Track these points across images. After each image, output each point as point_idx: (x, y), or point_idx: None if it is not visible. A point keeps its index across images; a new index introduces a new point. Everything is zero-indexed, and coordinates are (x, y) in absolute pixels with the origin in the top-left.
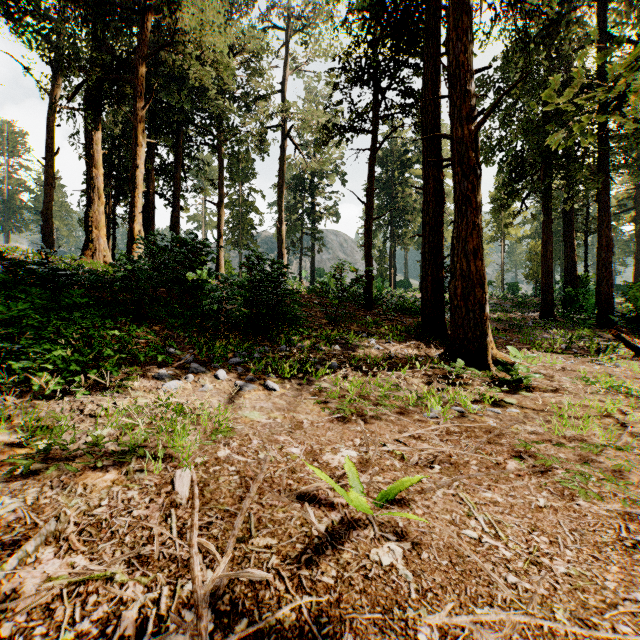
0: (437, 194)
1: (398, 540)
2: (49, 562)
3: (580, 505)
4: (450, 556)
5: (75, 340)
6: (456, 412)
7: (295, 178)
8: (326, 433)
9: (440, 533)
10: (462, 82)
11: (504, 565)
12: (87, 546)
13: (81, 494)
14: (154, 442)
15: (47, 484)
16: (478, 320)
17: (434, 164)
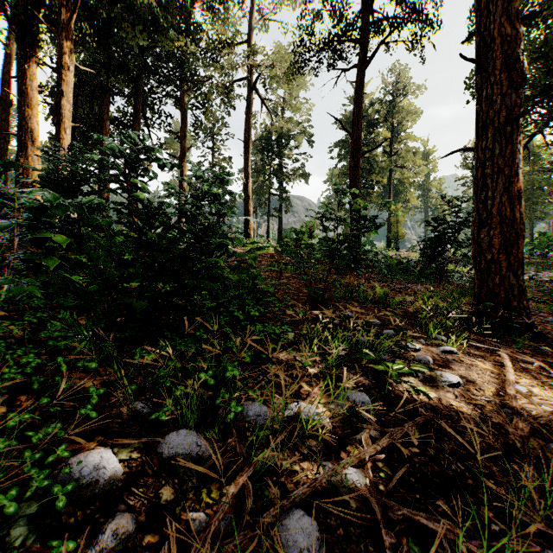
0: (511, 66)
1: None
2: None
3: None
4: None
5: None
6: None
7: (263, 139)
8: None
9: None
10: None
11: None
12: None
13: None
14: None
15: None
16: None
17: (503, 14)
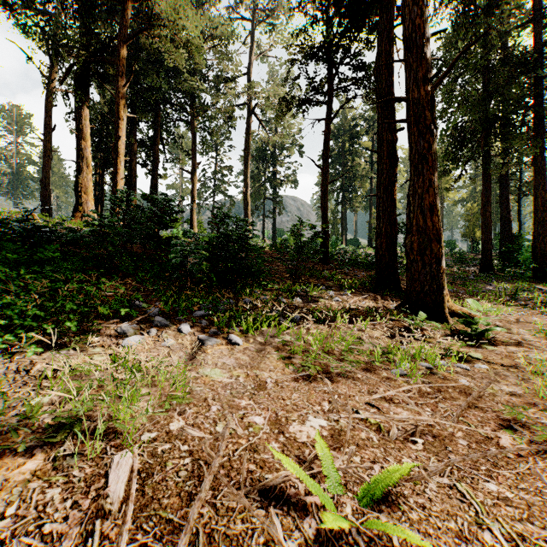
0: (391, 156)
1: None
2: None
3: None
4: None
5: (44, 293)
6: (424, 368)
7: (259, 150)
8: (291, 395)
9: None
10: (418, 45)
11: None
12: None
13: None
14: (99, 411)
15: None
16: (435, 274)
17: (388, 128)
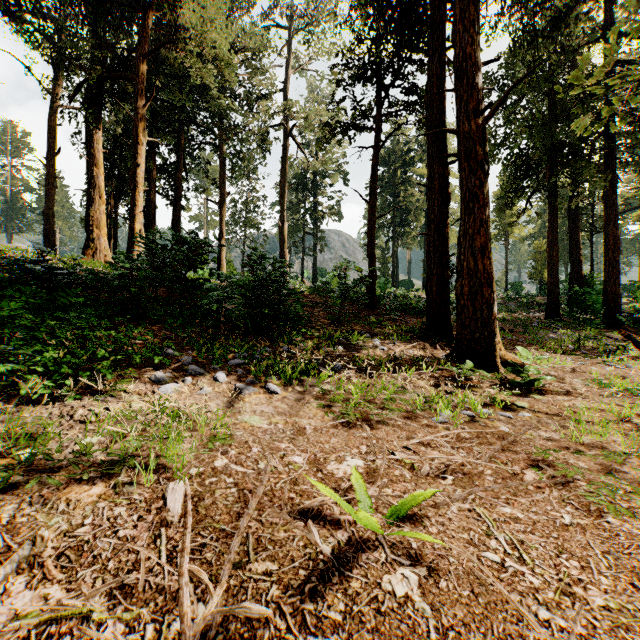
0: (442, 191)
1: (412, 565)
2: (19, 594)
3: (610, 523)
4: (471, 584)
5: (70, 341)
6: (466, 416)
7: (297, 177)
8: (330, 440)
9: (458, 556)
10: (469, 75)
11: (533, 596)
12: (65, 573)
13: (63, 511)
14: (147, 450)
15: (26, 500)
16: (486, 320)
17: (439, 161)
